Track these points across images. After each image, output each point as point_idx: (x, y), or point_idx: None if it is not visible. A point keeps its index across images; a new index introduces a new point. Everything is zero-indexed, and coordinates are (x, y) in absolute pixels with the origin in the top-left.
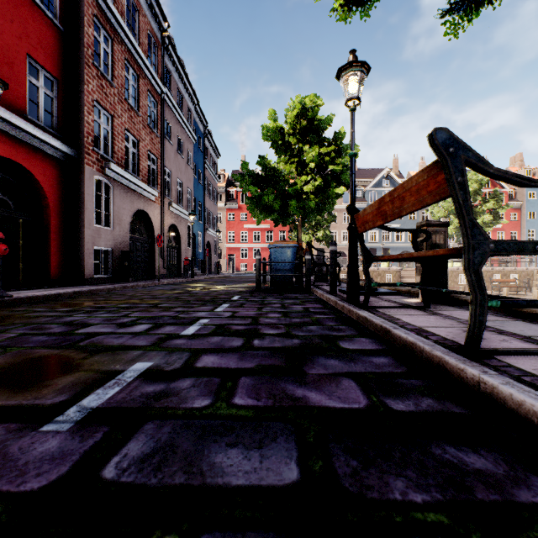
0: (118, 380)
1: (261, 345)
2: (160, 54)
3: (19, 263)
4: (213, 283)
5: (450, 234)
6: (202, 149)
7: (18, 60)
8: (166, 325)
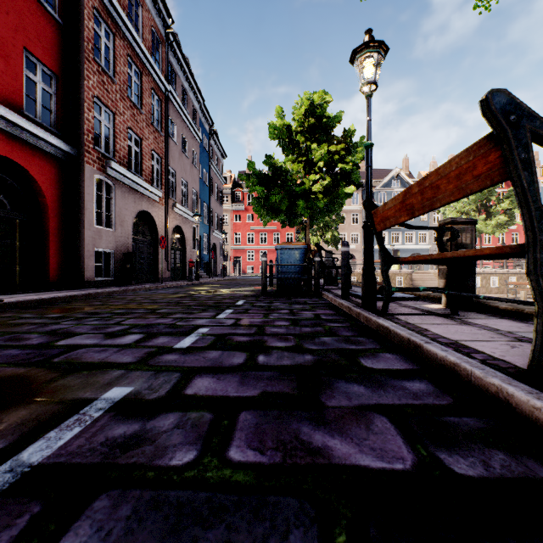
0: (81, 415)
1: (266, 362)
2: (165, 51)
3: (16, 265)
4: (217, 286)
5: None
6: (207, 149)
7: (14, 54)
8: (159, 335)
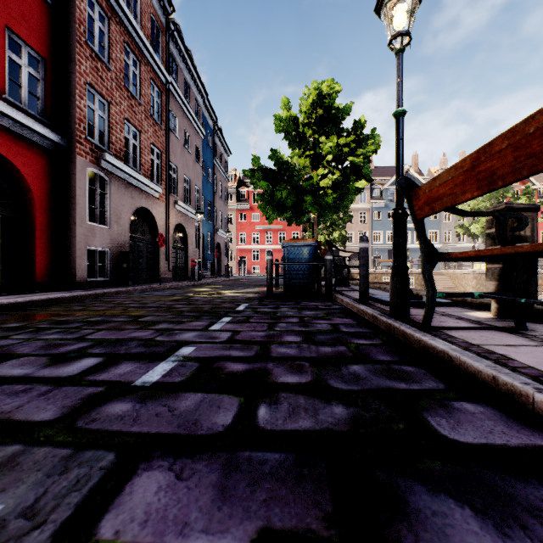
0: None
1: (271, 423)
2: (165, 40)
3: None
4: (220, 287)
5: (476, 233)
6: (211, 146)
7: None
8: (123, 360)
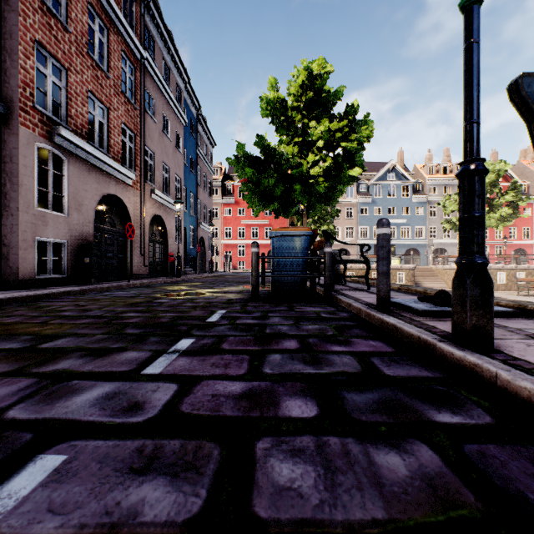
0: None
1: None
2: (140, 12)
3: None
4: (198, 285)
5: None
6: (194, 134)
7: None
8: None
